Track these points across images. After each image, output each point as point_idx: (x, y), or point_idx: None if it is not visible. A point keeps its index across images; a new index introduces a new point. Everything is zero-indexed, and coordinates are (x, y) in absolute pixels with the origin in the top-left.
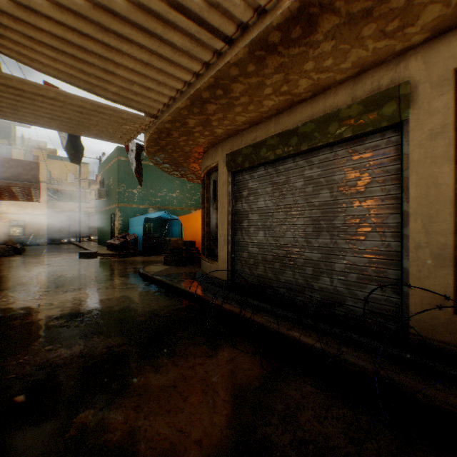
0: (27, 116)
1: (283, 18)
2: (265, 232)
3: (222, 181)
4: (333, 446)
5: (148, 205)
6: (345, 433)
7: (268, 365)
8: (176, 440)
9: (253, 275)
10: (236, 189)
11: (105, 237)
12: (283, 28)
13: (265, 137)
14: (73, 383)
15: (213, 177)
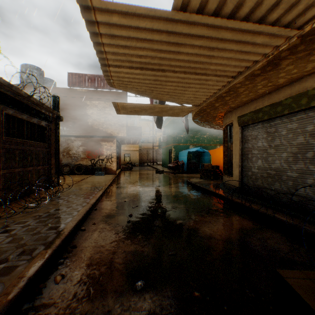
0: (148, 113)
1: (259, 67)
2: (262, 160)
3: (235, 131)
4: (279, 250)
5: (189, 143)
6: (289, 249)
7: (256, 225)
8: (211, 233)
9: (254, 185)
10: (244, 136)
11: (165, 162)
12: (261, 69)
13: (261, 106)
14: (172, 214)
15: (230, 128)
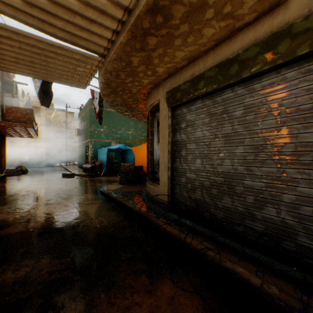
0: None
1: None
2: (203, 160)
3: (163, 115)
4: None
5: (111, 139)
6: None
7: (214, 312)
8: None
9: (190, 199)
10: (175, 122)
11: (82, 162)
12: None
13: (202, 71)
14: None
15: (155, 114)
